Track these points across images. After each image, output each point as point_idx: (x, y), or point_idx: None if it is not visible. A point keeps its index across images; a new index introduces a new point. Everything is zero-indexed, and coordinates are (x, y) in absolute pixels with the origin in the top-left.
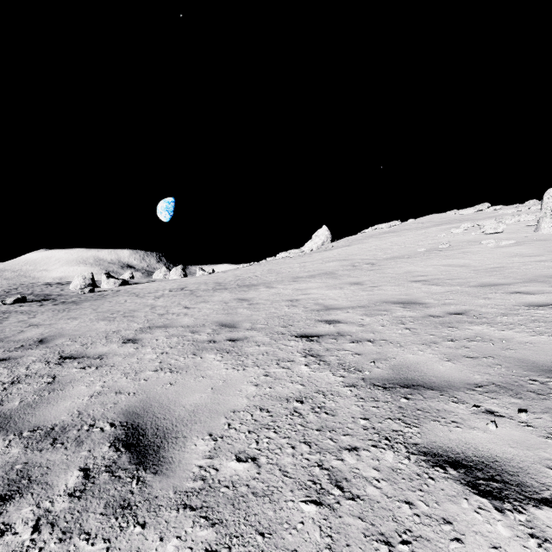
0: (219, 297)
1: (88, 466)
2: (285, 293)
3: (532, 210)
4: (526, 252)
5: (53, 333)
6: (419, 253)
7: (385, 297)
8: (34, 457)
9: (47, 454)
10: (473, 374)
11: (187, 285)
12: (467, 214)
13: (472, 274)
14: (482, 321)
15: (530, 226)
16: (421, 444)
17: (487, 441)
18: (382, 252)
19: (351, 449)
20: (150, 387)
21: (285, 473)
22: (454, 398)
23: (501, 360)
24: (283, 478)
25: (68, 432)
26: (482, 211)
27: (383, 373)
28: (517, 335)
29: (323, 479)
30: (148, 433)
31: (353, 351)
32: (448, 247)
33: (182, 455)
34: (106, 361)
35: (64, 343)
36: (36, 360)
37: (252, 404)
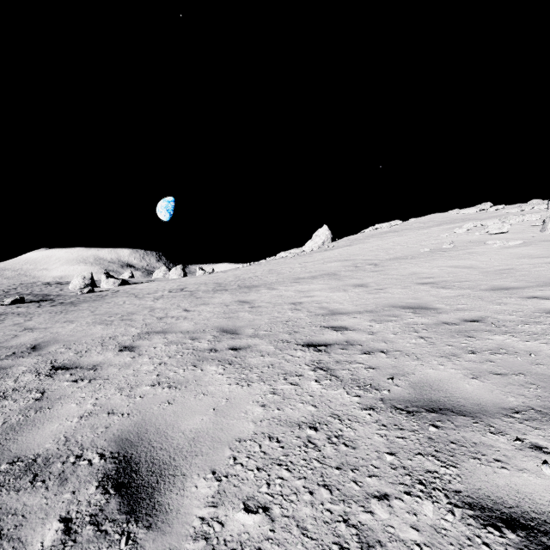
0: (219, 298)
1: (70, 514)
2: (287, 295)
3: (536, 210)
4: (535, 253)
5: (47, 338)
6: (423, 253)
7: (392, 300)
8: (8, 500)
9: (25, 497)
10: (506, 396)
11: (187, 285)
12: (469, 213)
13: (481, 276)
14: (502, 330)
15: (535, 226)
16: (464, 492)
17: (544, 489)
18: (384, 252)
19: (380, 497)
20: (146, 406)
21: (305, 530)
22: (491, 428)
23: (534, 377)
24: (302, 538)
25: (51, 465)
26: (484, 211)
27: (403, 393)
28: (544, 348)
29: (352, 542)
30: (142, 468)
31: (366, 364)
32: (452, 247)
33: (180, 501)
34: (100, 373)
35: (57, 351)
36: (26, 371)
37: (259, 431)
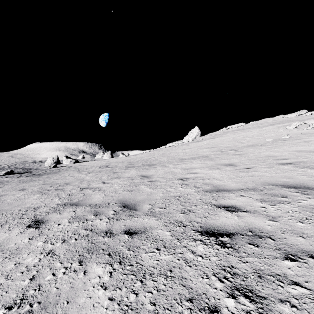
0: (128, 173)
1: None
2: (175, 172)
3: None
4: None
5: None
6: (268, 142)
7: (267, 179)
8: None
9: None
10: None
11: (111, 163)
12: (292, 117)
13: None
14: None
15: None
16: None
17: None
18: (239, 142)
19: None
20: None
21: None
22: None
23: None
24: None
25: None
26: (302, 115)
27: None
28: None
29: None
30: None
31: (310, 289)
32: (289, 137)
33: None
34: None
35: None
36: None
37: None
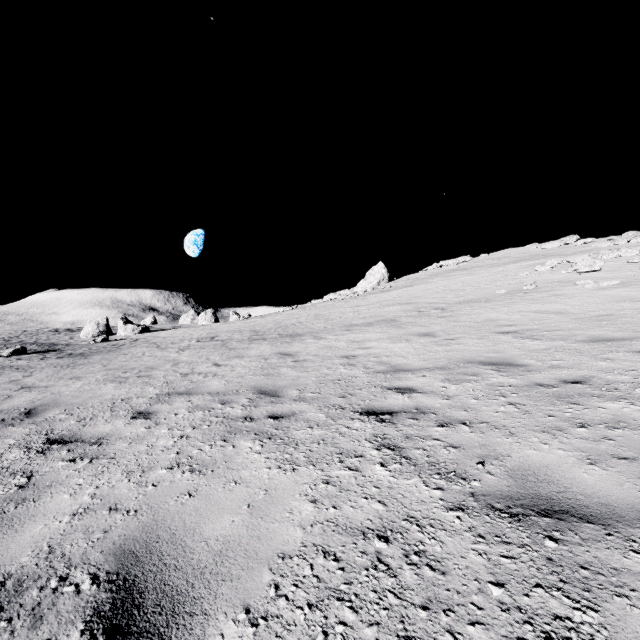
0: (256, 350)
1: None
2: (337, 346)
3: (632, 244)
4: (637, 295)
5: (46, 400)
6: (499, 295)
7: (468, 354)
8: None
9: None
10: None
11: (218, 333)
12: (552, 248)
13: (574, 324)
14: (615, 394)
15: (633, 263)
16: None
17: None
18: (452, 294)
19: None
20: (160, 500)
21: None
22: (634, 544)
23: None
24: None
25: (24, 593)
26: (570, 245)
27: (500, 485)
28: None
29: None
30: (148, 601)
31: (445, 441)
32: (534, 288)
33: None
34: (105, 449)
35: (56, 417)
36: (14, 445)
37: (310, 542)
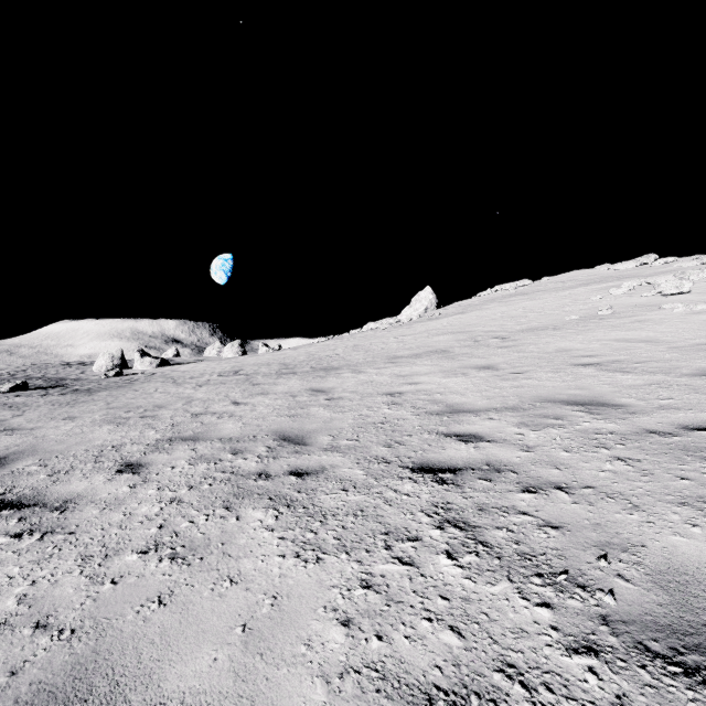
0: (284, 386)
1: None
2: (380, 381)
3: None
4: None
5: (24, 446)
6: (569, 322)
7: (544, 391)
8: None
9: None
10: None
11: (244, 366)
12: (626, 269)
13: (673, 354)
14: None
15: None
16: None
17: None
18: (513, 321)
19: None
20: (113, 610)
21: None
22: None
23: None
24: None
25: None
26: (647, 265)
27: (647, 602)
28: None
29: None
30: None
31: (537, 516)
32: (611, 313)
33: None
34: (67, 519)
35: (25, 469)
36: None
37: None
